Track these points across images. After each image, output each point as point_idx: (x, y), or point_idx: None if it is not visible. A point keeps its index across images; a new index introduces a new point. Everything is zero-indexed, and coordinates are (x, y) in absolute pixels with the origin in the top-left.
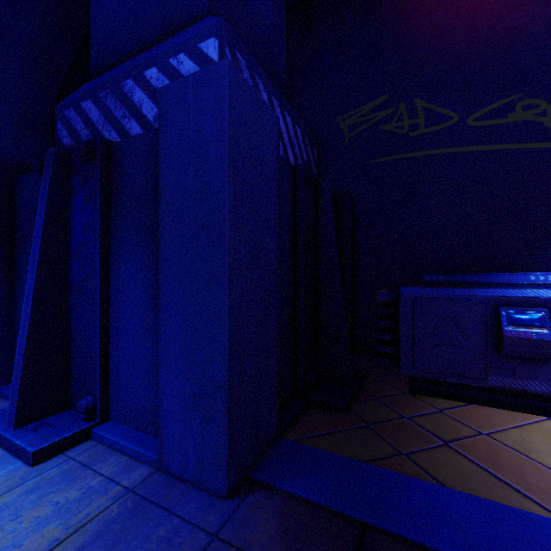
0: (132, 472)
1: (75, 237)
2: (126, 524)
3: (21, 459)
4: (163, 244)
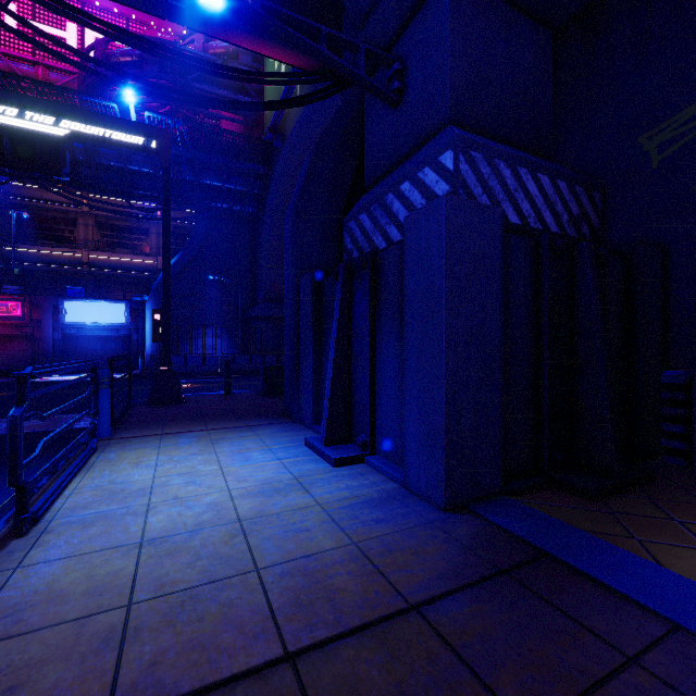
0: (387, 483)
1: (355, 322)
2: (381, 502)
3: (328, 462)
4: (406, 328)
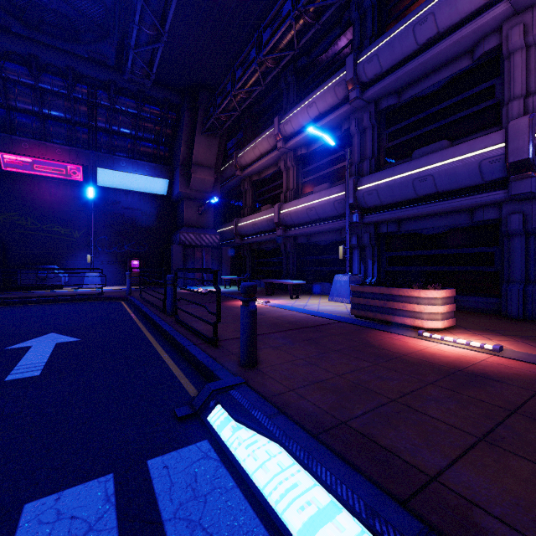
0: None
1: None
2: None
3: None
4: None
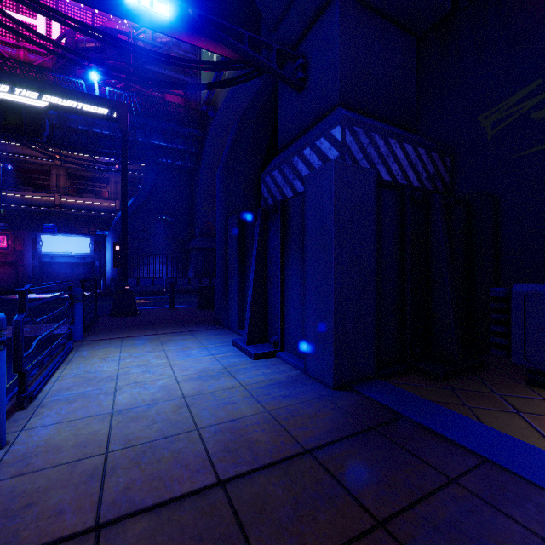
0: (292, 371)
1: (269, 252)
2: (287, 384)
3: (249, 357)
4: (306, 256)
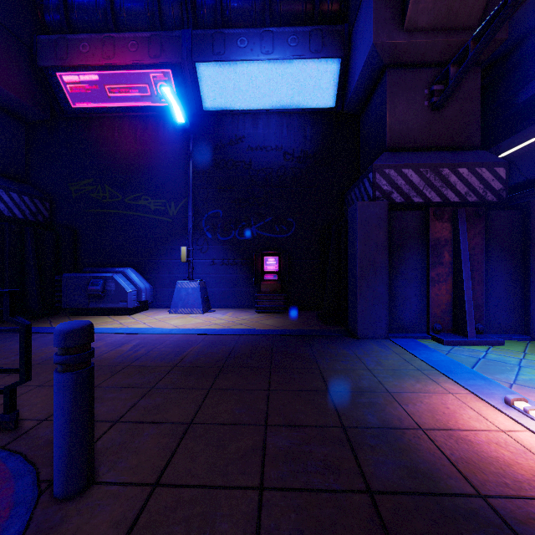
0: None
1: None
2: None
3: None
4: None
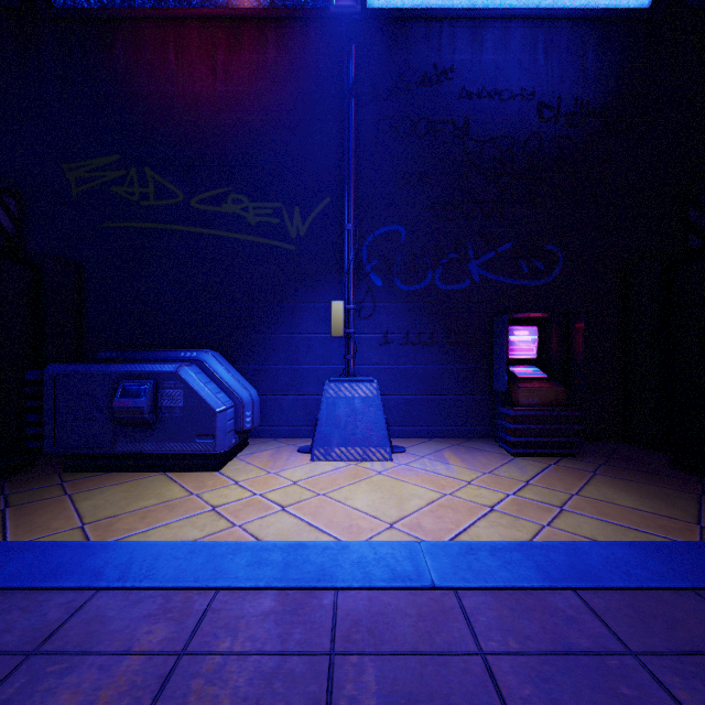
0: None
1: None
2: None
3: None
4: None
